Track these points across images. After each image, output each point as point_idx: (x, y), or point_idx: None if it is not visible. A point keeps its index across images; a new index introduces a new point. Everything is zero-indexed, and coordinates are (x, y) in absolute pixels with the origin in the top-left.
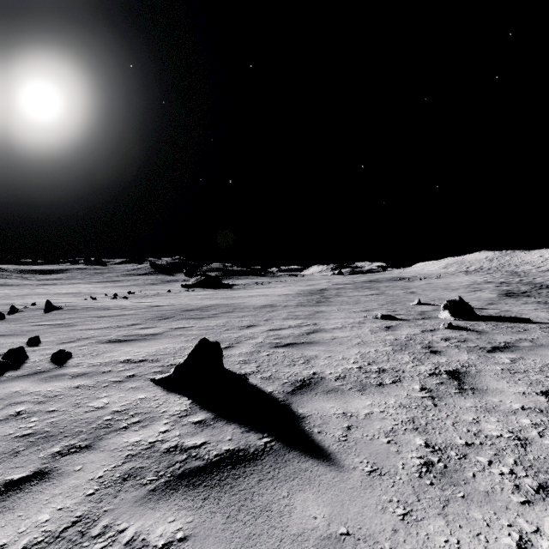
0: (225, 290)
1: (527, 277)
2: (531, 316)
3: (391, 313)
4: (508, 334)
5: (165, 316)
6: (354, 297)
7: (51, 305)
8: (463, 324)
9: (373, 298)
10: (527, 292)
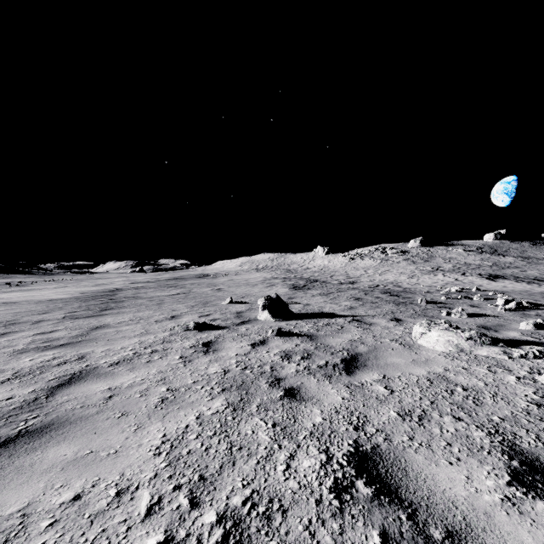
0: None
1: (297, 273)
2: (330, 309)
3: (205, 318)
4: (335, 335)
5: None
6: (157, 298)
7: None
8: (287, 326)
9: (180, 298)
10: (307, 286)
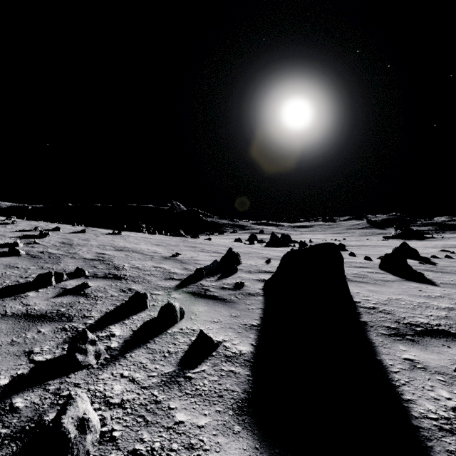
0: (414, 241)
1: None
2: None
3: None
4: None
5: (348, 246)
6: None
7: (311, 241)
8: None
9: None
10: None
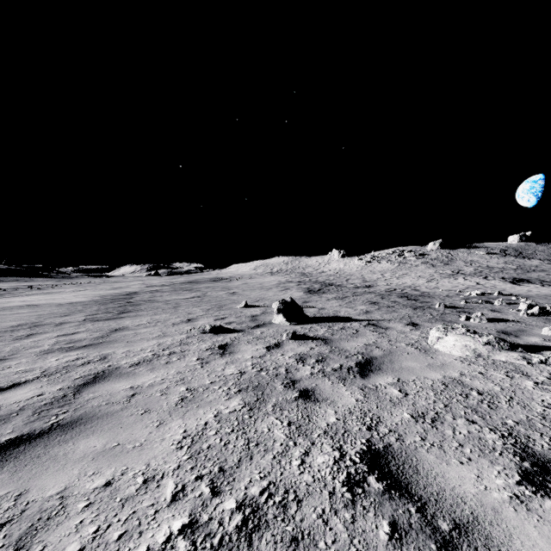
0: None
1: (312, 277)
2: (345, 313)
3: (221, 322)
4: (350, 338)
5: None
6: (173, 301)
7: None
8: (302, 330)
9: (195, 301)
10: (322, 290)
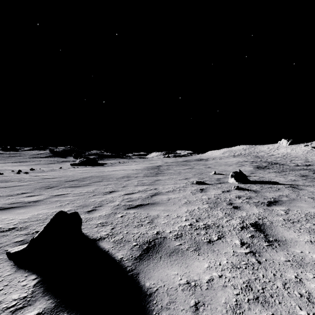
0: (99, 167)
1: (263, 158)
2: (276, 180)
3: (201, 180)
4: (271, 192)
5: (51, 186)
6: (178, 170)
7: None
8: (244, 186)
9: (188, 170)
10: (267, 166)
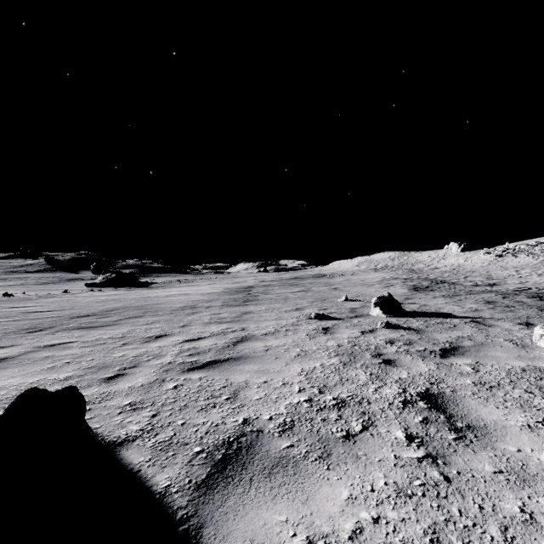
0: (140, 289)
1: (422, 274)
2: (448, 310)
3: (323, 311)
4: (443, 331)
5: (40, 327)
6: (282, 294)
7: None
8: (397, 322)
9: (301, 295)
10: (430, 287)
